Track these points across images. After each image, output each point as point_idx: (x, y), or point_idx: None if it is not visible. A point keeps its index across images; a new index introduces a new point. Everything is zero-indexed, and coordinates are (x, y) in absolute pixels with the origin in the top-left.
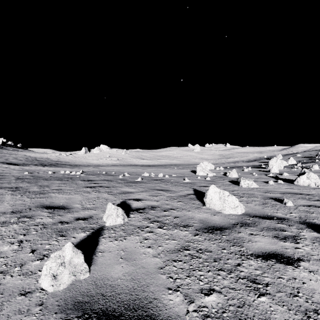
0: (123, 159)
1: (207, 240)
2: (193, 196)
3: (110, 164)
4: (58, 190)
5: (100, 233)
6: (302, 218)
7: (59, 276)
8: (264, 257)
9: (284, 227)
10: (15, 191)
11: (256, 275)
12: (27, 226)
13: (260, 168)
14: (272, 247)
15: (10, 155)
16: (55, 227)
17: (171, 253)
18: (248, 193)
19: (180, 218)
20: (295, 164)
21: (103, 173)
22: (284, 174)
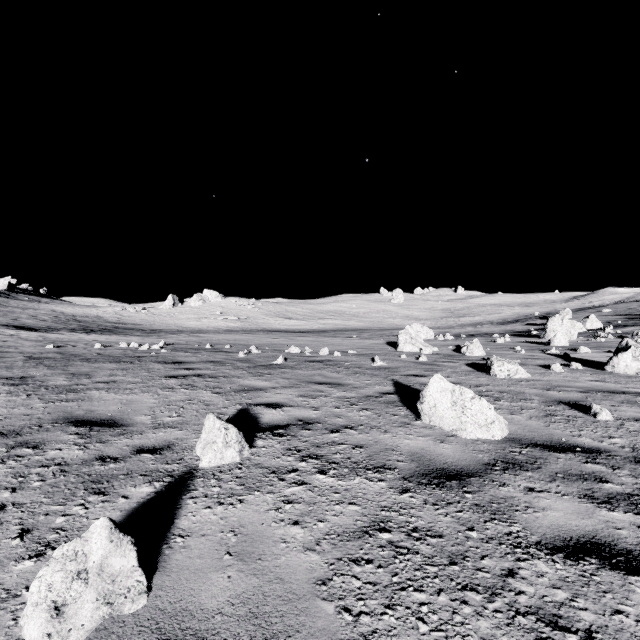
0: (250, 319)
1: (431, 506)
2: (393, 397)
3: (223, 328)
4: (107, 384)
5: (186, 487)
6: (639, 449)
7: (71, 608)
8: (569, 551)
9: (603, 471)
10: (17, 385)
11: (558, 603)
12: (24, 467)
13: (528, 336)
14: (585, 525)
15: (24, 311)
16: (87, 471)
17: (348, 539)
18: (510, 390)
19: (367, 448)
20: (601, 328)
21: (207, 348)
22: (582, 350)
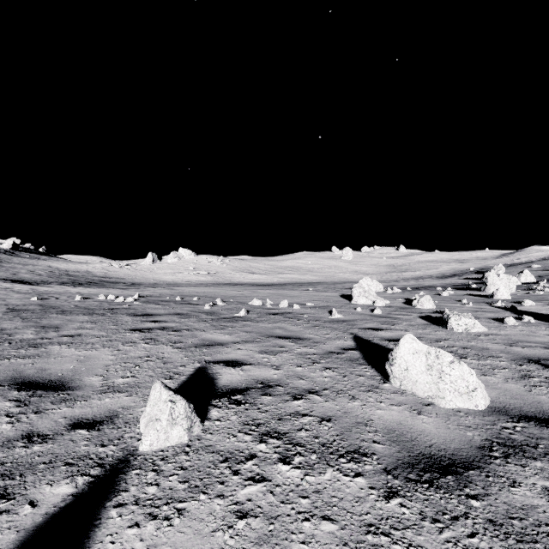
0: (218, 274)
1: (431, 523)
2: (355, 353)
3: (195, 282)
4: (72, 338)
5: (115, 485)
6: None
7: None
8: None
9: None
10: None
11: None
12: None
13: (469, 289)
14: None
15: (24, 267)
16: (3, 457)
17: None
18: (472, 346)
19: (336, 422)
20: (535, 282)
21: (177, 300)
22: (526, 303)
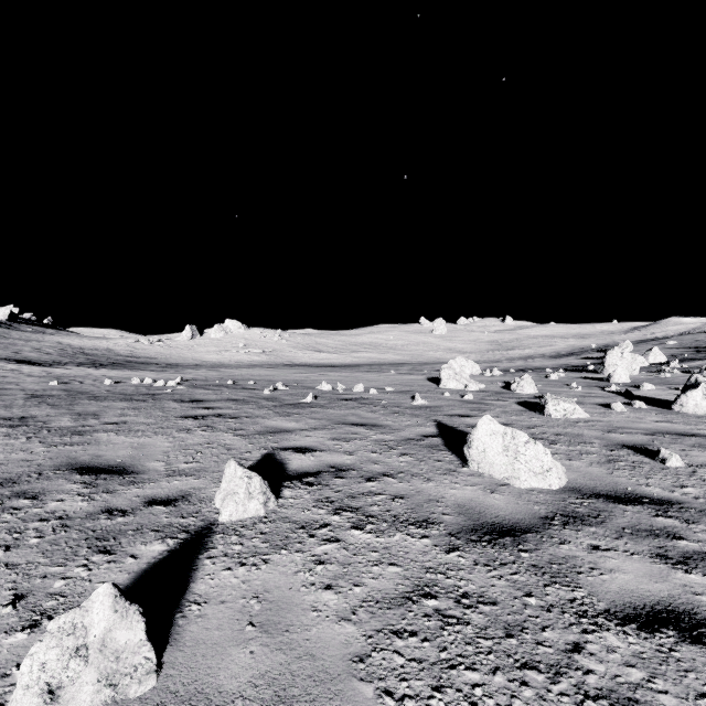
0: (276, 352)
1: (482, 567)
2: (436, 440)
3: (247, 362)
4: (117, 425)
5: (203, 544)
6: None
7: (67, 691)
8: (642, 621)
9: (676, 526)
10: (16, 427)
11: (633, 685)
12: (20, 521)
13: (584, 371)
14: (659, 590)
15: (27, 343)
16: (91, 526)
17: (388, 607)
18: (567, 432)
19: (408, 499)
20: (665, 362)
21: (229, 384)
22: (645, 387)
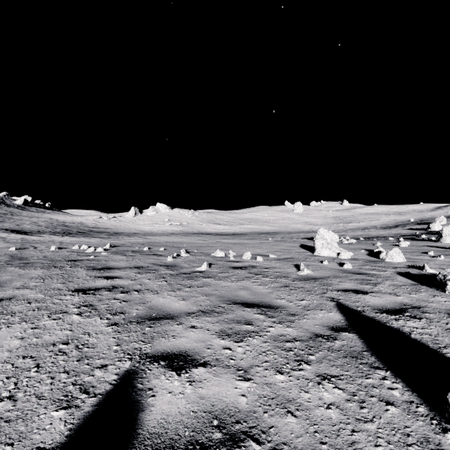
0: (189, 224)
1: None
2: (352, 339)
3: (169, 231)
4: None
5: None
6: None
7: None
8: None
9: None
10: None
11: None
12: None
13: (422, 240)
14: None
15: (30, 219)
16: None
17: None
18: None
19: None
20: None
21: (144, 250)
22: None
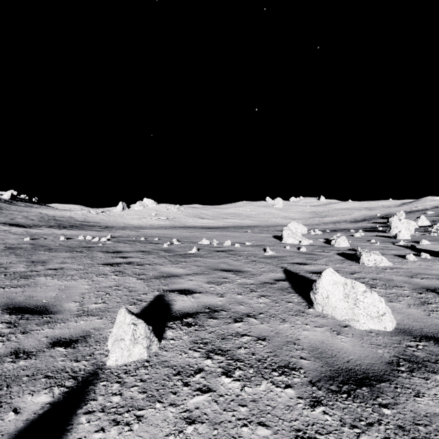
0: (175, 219)
1: (350, 429)
2: (285, 283)
3: (157, 225)
4: (55, 271)
5: (85, 395)
6: None
7: None
8: None
9: None
10: None
11: None
12: None
13: (376, 231)
14: None
15: (20, 213)
16: None
17: None
18: (380, 277)
19: (269, 341)
20: (429, 225)
21: (141, 240)
22: (423, 242)
